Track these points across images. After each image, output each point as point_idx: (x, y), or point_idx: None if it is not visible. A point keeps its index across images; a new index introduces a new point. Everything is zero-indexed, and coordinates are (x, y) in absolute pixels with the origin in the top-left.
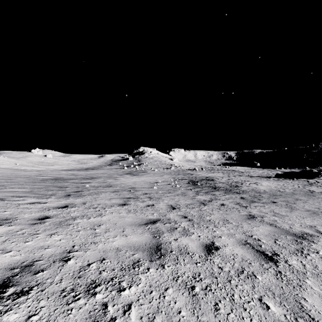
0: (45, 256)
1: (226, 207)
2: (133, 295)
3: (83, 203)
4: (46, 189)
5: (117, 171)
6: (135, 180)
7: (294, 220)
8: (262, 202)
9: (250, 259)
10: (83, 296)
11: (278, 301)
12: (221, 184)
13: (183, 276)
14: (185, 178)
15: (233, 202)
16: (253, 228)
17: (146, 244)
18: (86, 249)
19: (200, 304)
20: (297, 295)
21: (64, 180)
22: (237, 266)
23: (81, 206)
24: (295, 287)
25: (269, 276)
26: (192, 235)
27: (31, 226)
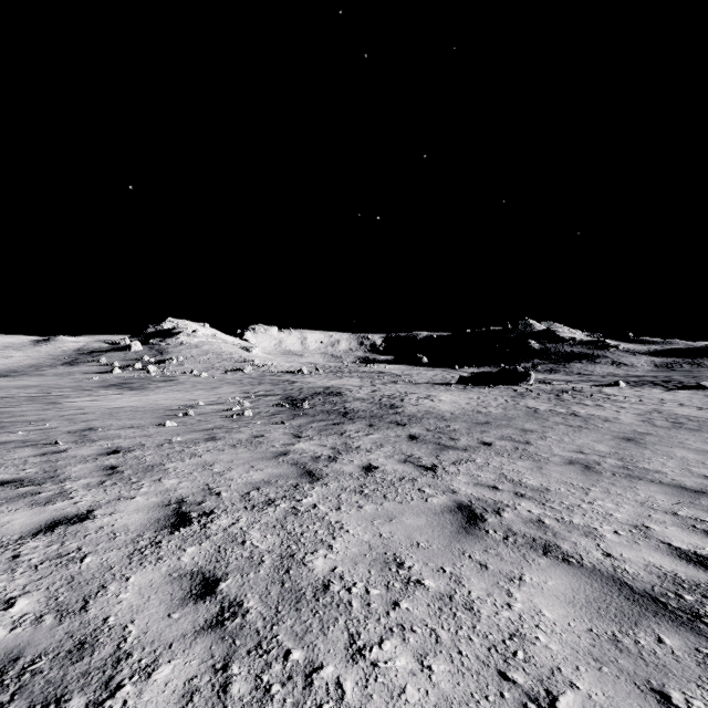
0: None
1: (381, 477)
2: None
3: None
4: None
5: (87, 379)
6: (122, 403)
7: (577, 505)
8: (463, 445)
9: None
10: None
11: None
12: (359, 403)
13: None
14: (276, 393)
15: (395, 455)
16: (513, 598)
17: None
18: None
19: None
20: None
21: None
22: None
23: None
24: None
25: None
26: None
27: None
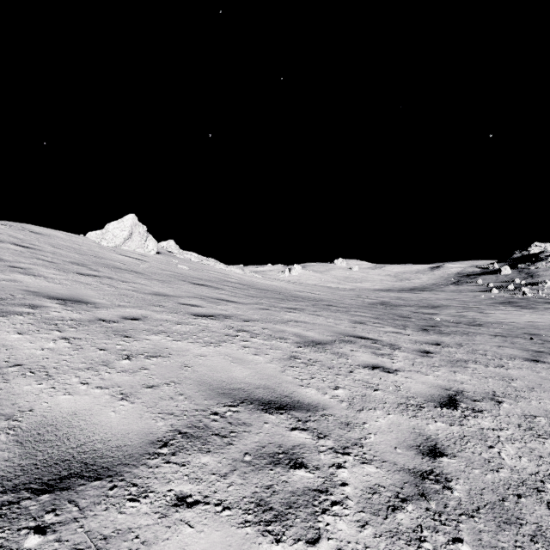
0: (468, 390)
1: None
2: None
3: (457, 343)
4: (388, 317)
5: (476, 296)
6: (529, 318)
7: None
8: None
9: None
10: (549, 439)
11: None
12: None
13: None
14: None
15: None
16: None
17: None
18: (515, 400)
19: None
20: None
21: (394, 306)
22: None
23: (458, 348)
24: None
25: None
26: None
27: (422, 358)
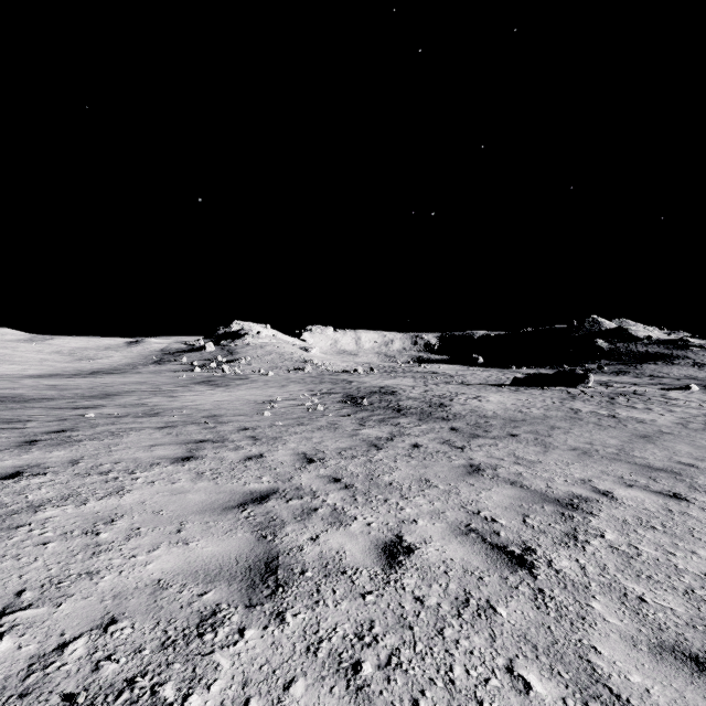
0: None
1: (424, 450)
2: None
3: (71, 460)
4: None
5: (177, 377)
6: (219, 397)
7: (553, 469)
8: (493, 435)
9: (481, 568)
10: None
11: (546, 664)
12: (411, 401)
13: (333, 638)
14: (337, 391)
15: (436, 439)
16: (481, 493)
17: (238, 559)
18: (60, 598)
19: None
20: (581, 642)
21: (24, 402)
22: (454, 591)
23: (63, 471)
24: (574, 622)
25: (523, 604)
26: (354, 524)
27: None
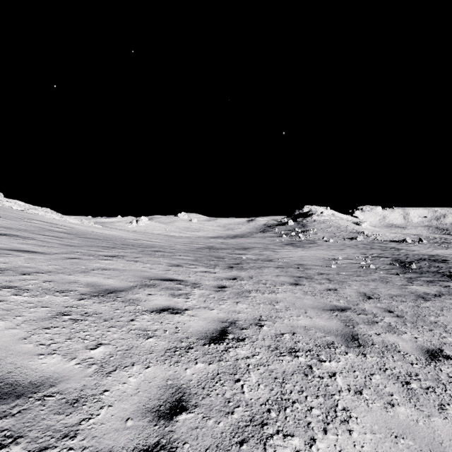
0: (241, 319)
1: None
2: (334, 368)
3: (249, 276)
4: (206, 258)
5: (273, 240)
6: (300, 254)
7: None
8: None
9: None
10: (288, 355)
11: None
12: None
13: (393, 370)
14: (386, 256)
15: None
16: None
17: (337, 330)
18: (273, 321)
19: (418, 397)
20: None
21: (216, 249)
22: None
23: (249, 280)
24: None
25: None
26: (404, 335)
27: (217, 293)
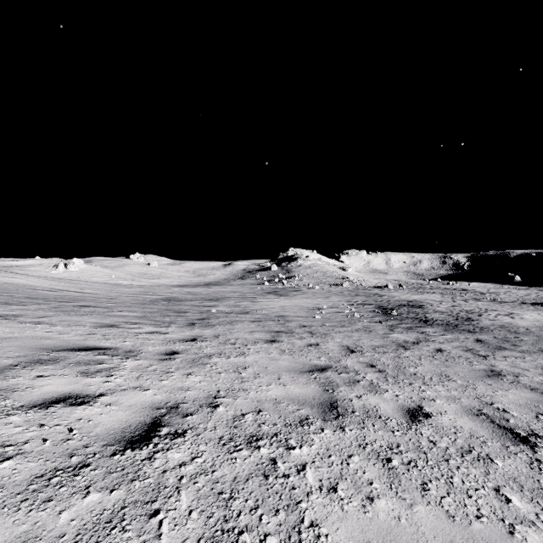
0: (188, 399)
1: (446, 354)
2: (306, 456)
3: (215, 335)
4: (160, 314)
5: (254, 288)
6: (283, 303)
7: None
8: (521, 349)
9: (486, 436)
10: (245, 448)
11: (528, 496)
12: (438, 314)
13: (374, 445)
14: (370, 303)
15: (460, 347)
16: (497, 391)
17: (314, 398)
18: (235, 397)
19: (400, 479)
20: None
21: (179, 301)
22: (460, 444)
23: (213, 340)
24: None
25: (518, 463)
26: (386, 393)
27: (161, 362)
